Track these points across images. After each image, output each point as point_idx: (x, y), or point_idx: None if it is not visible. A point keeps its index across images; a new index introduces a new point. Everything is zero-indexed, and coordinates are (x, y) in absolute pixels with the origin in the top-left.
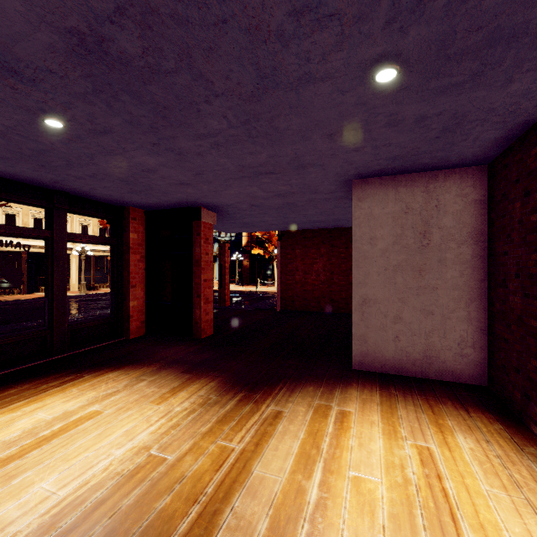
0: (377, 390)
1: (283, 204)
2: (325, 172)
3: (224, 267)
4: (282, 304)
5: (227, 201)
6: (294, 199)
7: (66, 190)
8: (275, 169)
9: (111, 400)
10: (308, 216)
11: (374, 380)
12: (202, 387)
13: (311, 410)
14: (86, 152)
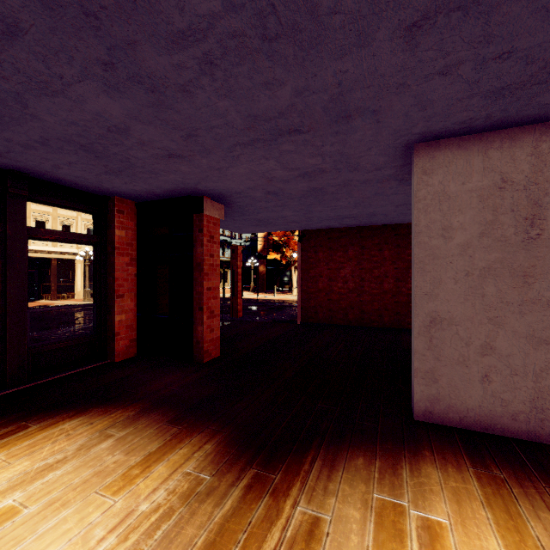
0: (468, 468)
1: (308, 190)
2: (378, 128)
3: (236, 272)
4: (303, 316)
5: (236, 187)
6: (323, 181)
7: (24, 171)
8: (303, 122)
9: (44, 481)
10: (337, 208)
11: (456, 444)
12: (192, 453)
13: (371, 518)
14: (7, 88)
